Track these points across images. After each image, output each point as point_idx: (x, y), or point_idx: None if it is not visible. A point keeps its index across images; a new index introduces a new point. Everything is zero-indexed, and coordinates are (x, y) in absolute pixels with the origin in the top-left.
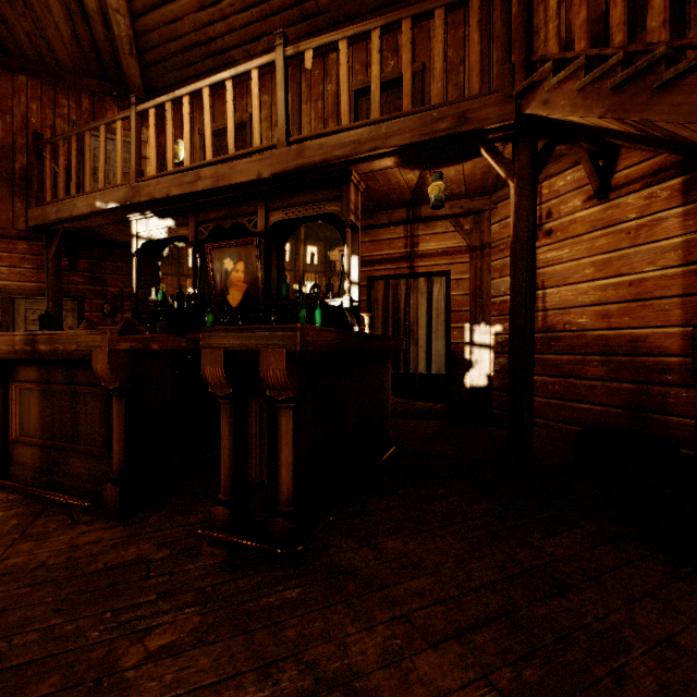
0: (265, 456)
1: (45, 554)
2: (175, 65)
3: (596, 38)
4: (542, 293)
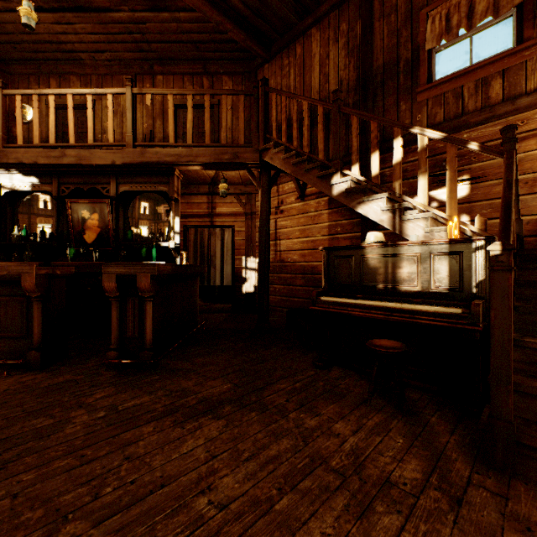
0: (137, 325)
1: (5, 386)
2: (26, 49)
3: (300, 122)
4: (279, 242)
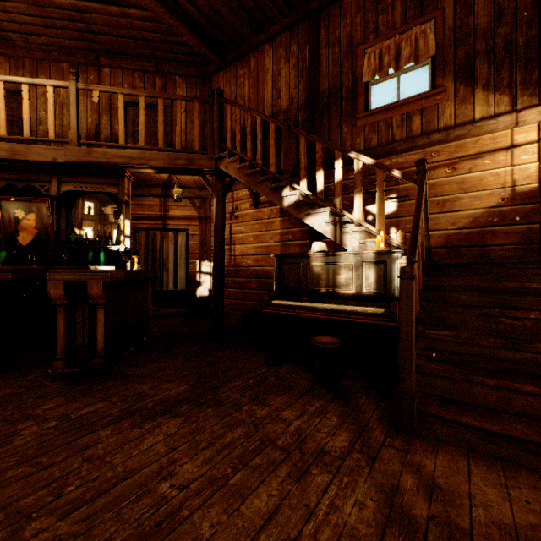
0: (87, 332)
1: None
2: None
3: (254, 132)
4: (234, 247)
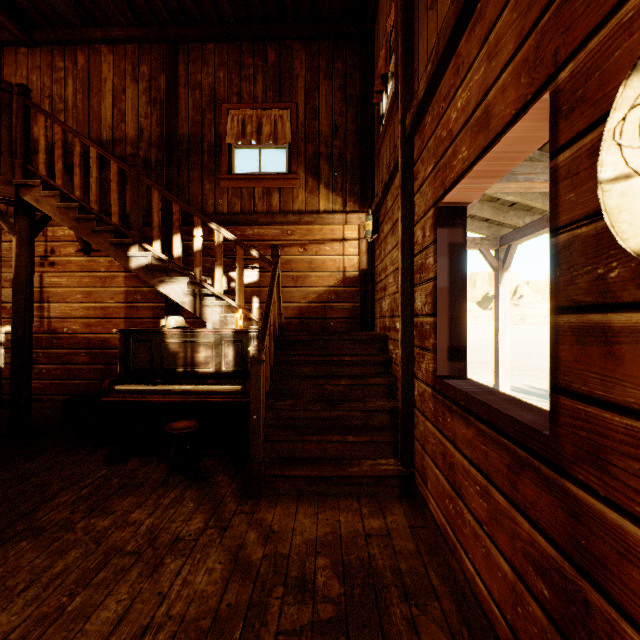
0: None
1: None
2: None
3: (84, 153)
4: (48, 305)
